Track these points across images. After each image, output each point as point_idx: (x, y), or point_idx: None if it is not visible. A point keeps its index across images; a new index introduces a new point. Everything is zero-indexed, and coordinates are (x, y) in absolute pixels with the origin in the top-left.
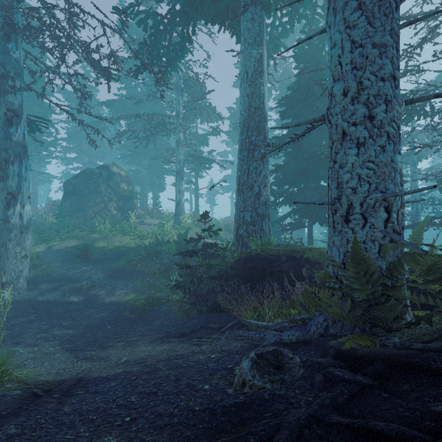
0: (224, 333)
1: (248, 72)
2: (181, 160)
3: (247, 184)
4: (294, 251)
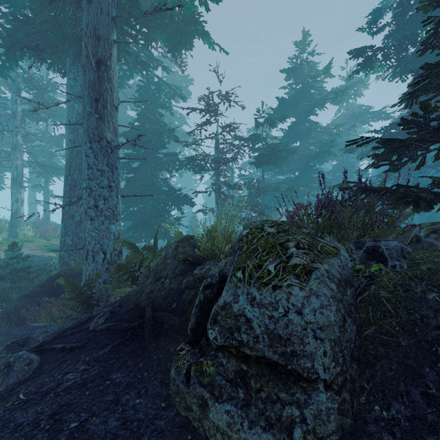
0: (3, 336)
1: (71, 122)
2: (20, 166)
3: (69, 213)
4: None
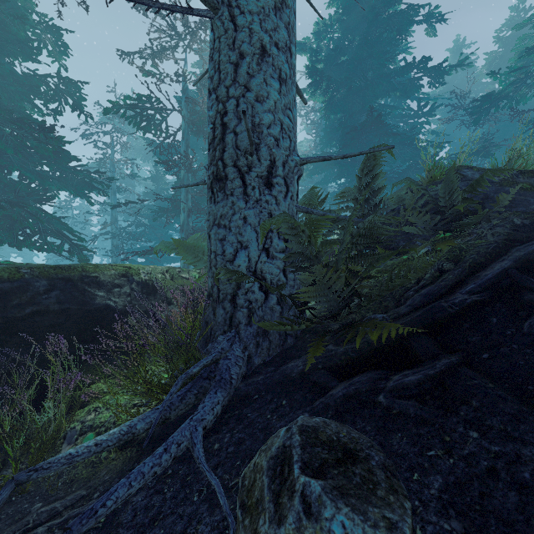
0: None
1: None
2: None
3: None
4: (62, 267)
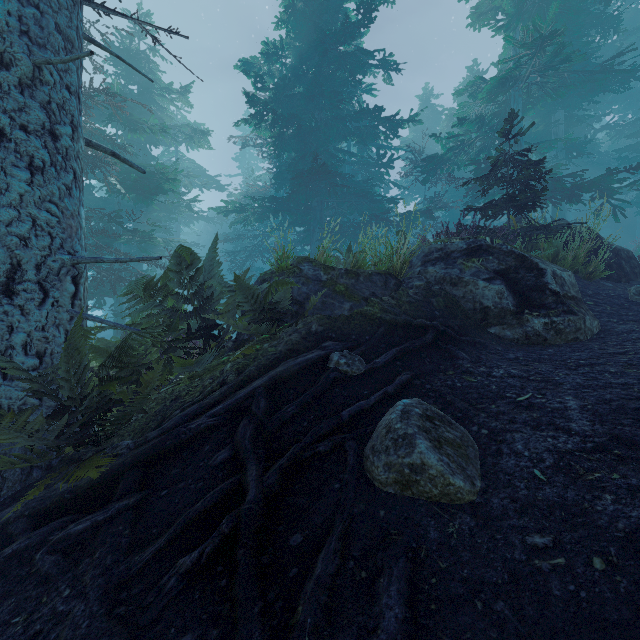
0: None
1: None
2: None
3: None
4: None
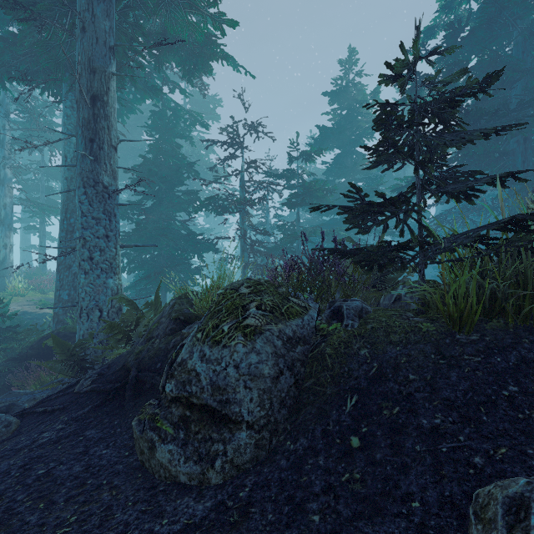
0: None
1: (68, 157)
2: (9, 205)
3: (65, 264)
4: None
